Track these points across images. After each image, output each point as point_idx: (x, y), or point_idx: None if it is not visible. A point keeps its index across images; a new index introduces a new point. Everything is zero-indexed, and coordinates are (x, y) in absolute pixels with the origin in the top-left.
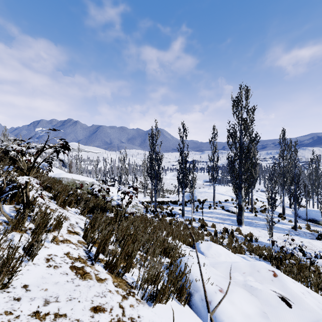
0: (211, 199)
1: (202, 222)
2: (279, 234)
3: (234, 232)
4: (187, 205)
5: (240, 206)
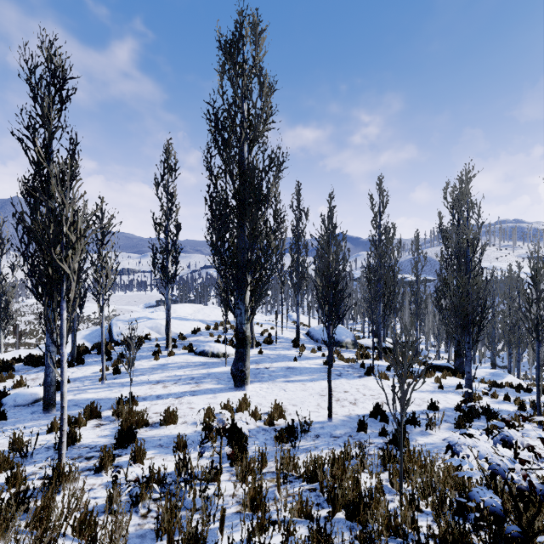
0: (160, 334)
1: (127, 414)
2: (319, 384)
3: (237, 417)
4: (88, 360)
5: (241, 334)
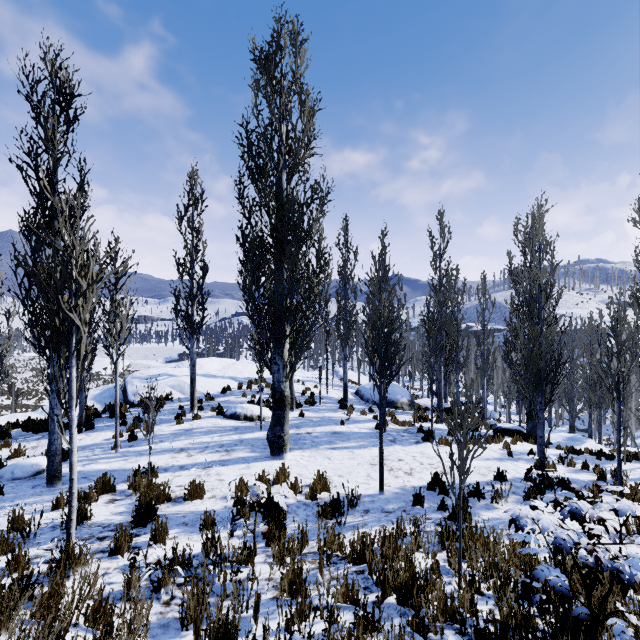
0: (183, 394)
1: (146, 487)
2: (370, 452)
3: (273, 490)
4: (99, 425)
5: (279, 393)
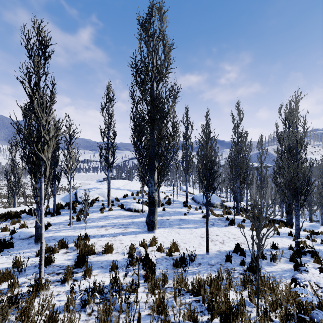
0: (104, 198)
1: (83, 246)
2: (200, 230)
3: (149, 250)
4: (63, 212)
5: (152, 198)
